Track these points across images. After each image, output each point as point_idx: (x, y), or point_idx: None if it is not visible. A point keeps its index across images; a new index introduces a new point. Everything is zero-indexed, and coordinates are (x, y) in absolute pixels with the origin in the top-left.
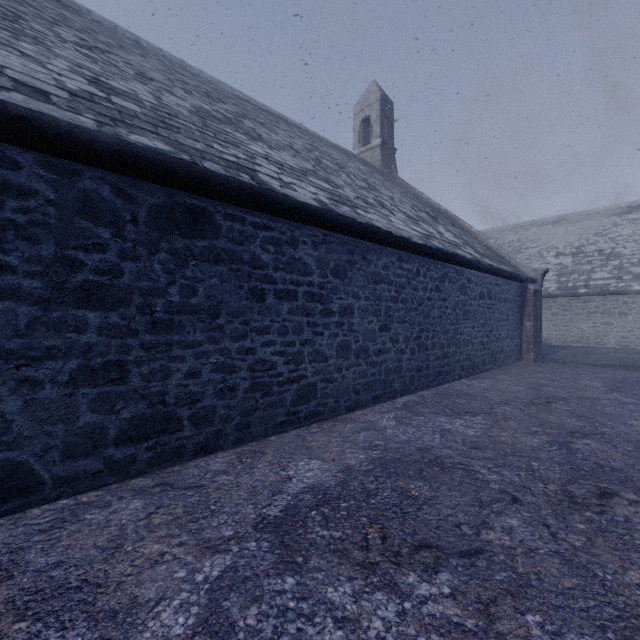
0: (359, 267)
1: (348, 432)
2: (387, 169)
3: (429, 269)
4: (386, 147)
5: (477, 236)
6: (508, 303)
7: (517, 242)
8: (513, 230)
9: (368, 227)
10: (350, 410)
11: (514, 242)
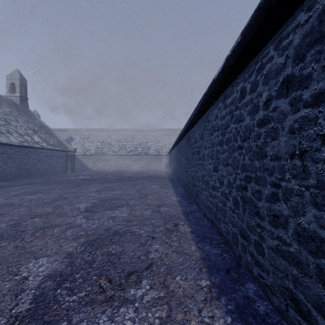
0: None
1: None
2: (23, 106)
3: (23, 150)
4: (23, 97)
5: (57, 136)
6: (60, 158)
7: (88, 135)
8: (88, 130)
9: None
10: None
11: (87, 135)
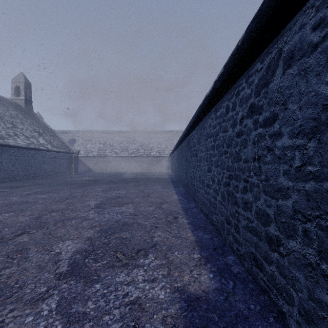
0: (5, 153)
1: (1, 184)
2: (28, 108)
3: (29, 152)
4: (27, 100)
5: (61, 139)
6: (64, 159)
7: (90, 137)
8: (90, 132)
9: (7, 145)
10: (2, 182)
11: (89, 137)
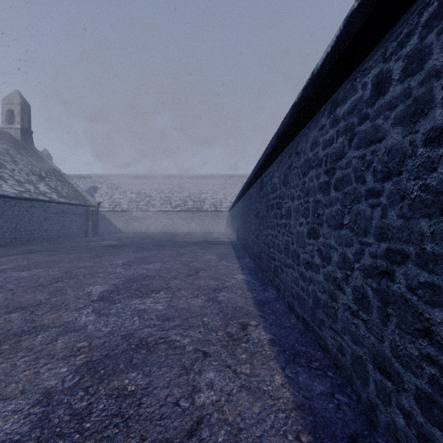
0: None
1: None
2: (26, 142)
3: (22, 204)
4: (25, 130)
5: (73, 185)
6: (77, 215)
7: (118, 184)
8: (118, 177)
9: None
10: None
11: (117, 184)
